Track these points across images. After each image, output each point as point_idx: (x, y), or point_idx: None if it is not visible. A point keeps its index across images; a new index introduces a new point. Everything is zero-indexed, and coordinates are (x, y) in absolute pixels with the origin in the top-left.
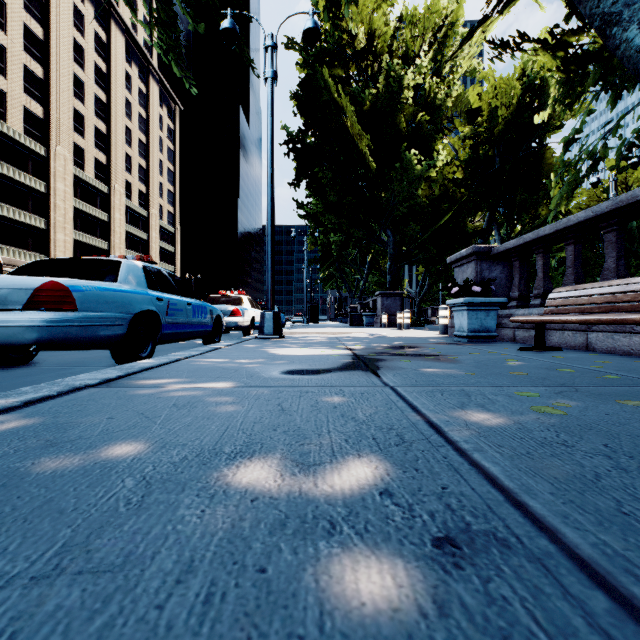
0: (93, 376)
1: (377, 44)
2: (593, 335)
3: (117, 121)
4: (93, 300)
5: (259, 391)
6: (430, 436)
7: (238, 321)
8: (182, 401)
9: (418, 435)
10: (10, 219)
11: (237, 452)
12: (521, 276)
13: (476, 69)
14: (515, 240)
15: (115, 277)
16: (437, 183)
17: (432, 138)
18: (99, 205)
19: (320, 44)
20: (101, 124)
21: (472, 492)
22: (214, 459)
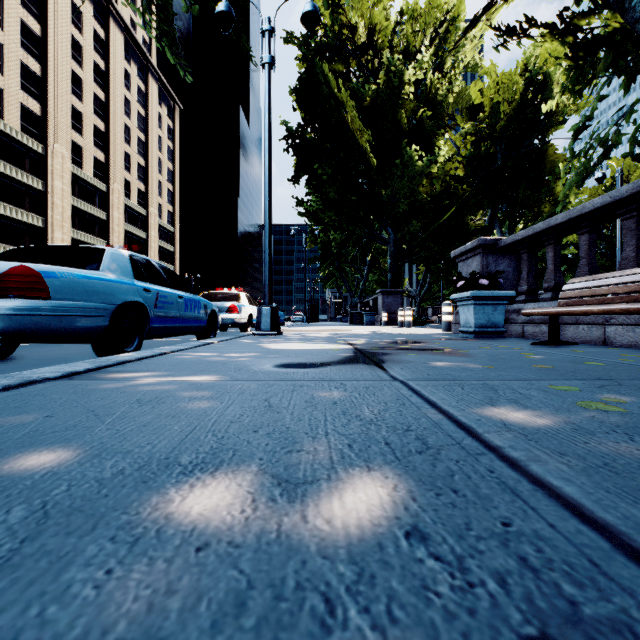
0: (58, 369)
1: (378, 39)
2: (611, 329)
3: (116, 119)
4: (69, 288)
5: (245, 385)
6: (462, 440)
7: (235, 318)
8: (149, 396)
9: (445, 438)
10: (7, 217)
11: (197, 463)
12: (530, 269)
13: (478, 65)
14: (524, 231)
15: (97, 265)
16: (438, 180)
17: (433, 134)
18: (97, 204)
19: (320, 39)
20: (99, 122)
21: (553, 532)
22: (161, 474)
